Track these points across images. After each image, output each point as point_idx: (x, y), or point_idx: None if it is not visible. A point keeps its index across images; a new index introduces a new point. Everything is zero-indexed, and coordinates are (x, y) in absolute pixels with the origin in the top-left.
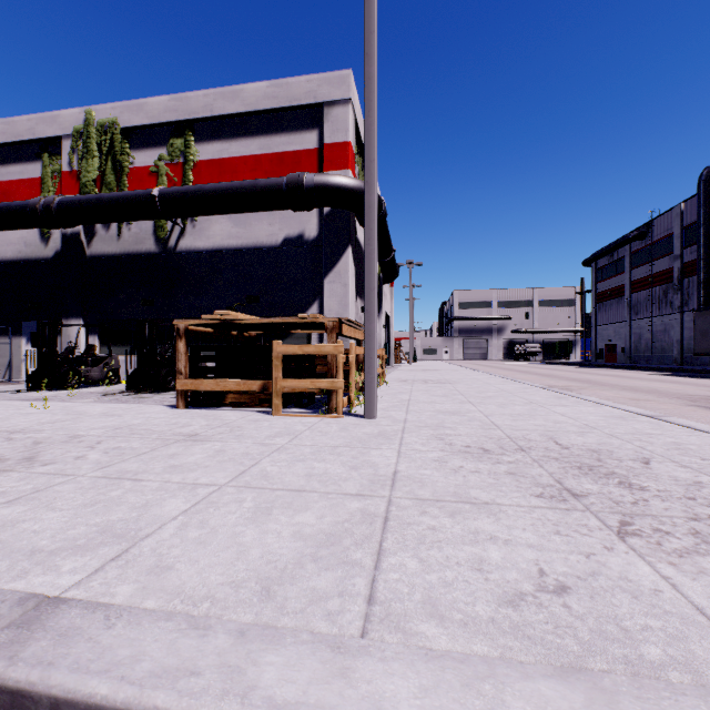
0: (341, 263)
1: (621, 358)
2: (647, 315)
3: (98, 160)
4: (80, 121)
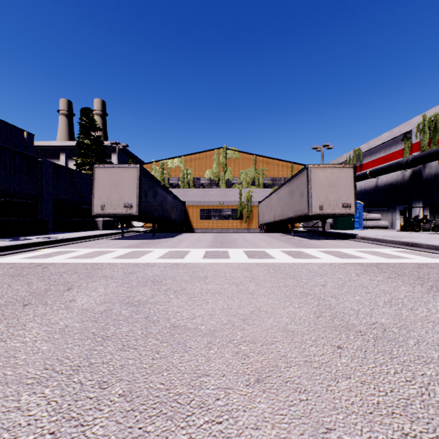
0: None
1: None
2: None
3: (428, 134)
4: (419, 120)
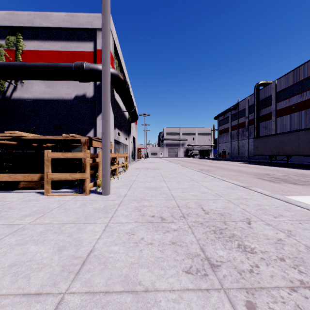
0: None
1: (228, 156)
2: (237, 139)
3: None
4: None
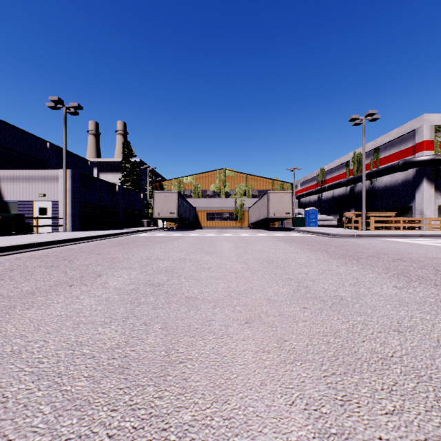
0: (420, 186)
1: None
2: None
3: (356, 165)
4: (353, 155)
